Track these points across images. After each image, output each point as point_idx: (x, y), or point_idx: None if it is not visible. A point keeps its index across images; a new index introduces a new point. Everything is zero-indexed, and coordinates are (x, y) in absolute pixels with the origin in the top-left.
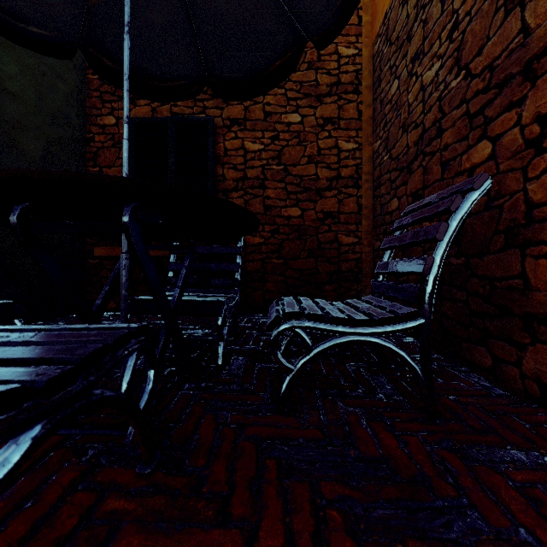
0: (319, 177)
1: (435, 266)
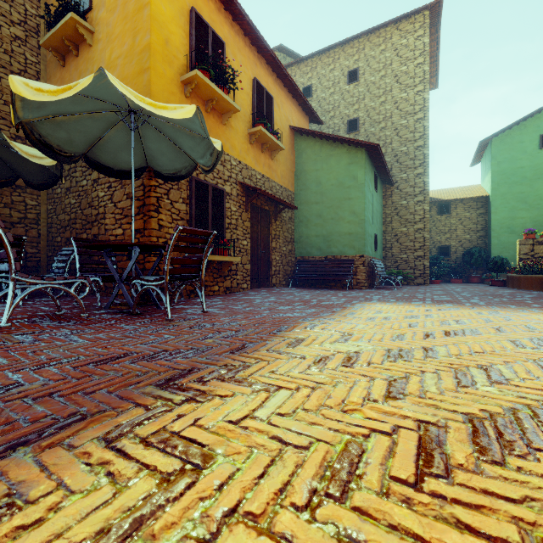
0: (13, 216)
1: (68, 265)
